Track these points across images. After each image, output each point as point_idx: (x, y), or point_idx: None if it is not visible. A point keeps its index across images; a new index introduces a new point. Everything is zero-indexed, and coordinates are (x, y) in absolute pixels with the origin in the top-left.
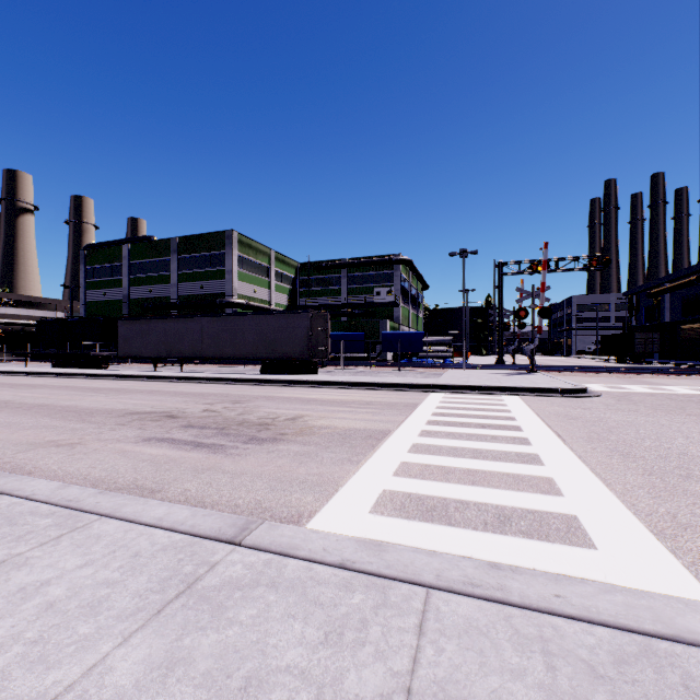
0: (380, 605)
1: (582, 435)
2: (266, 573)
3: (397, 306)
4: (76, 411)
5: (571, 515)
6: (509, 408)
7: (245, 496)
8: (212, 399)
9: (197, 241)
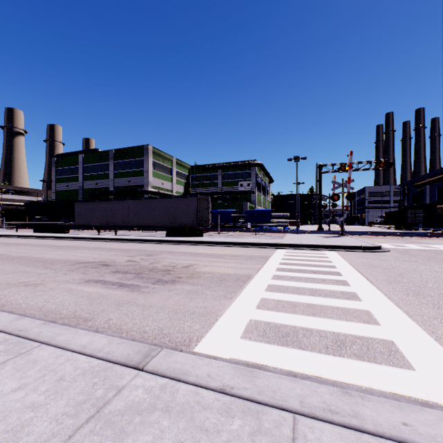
0: (255, 432)
1: (383, 279)
2: (161, 398)
3: (253, 193)
4: (43, 261)
5: (389, 341)
6: (330, 259)
7: (151, 324)
8: (134, 253)
9: (126, 151)
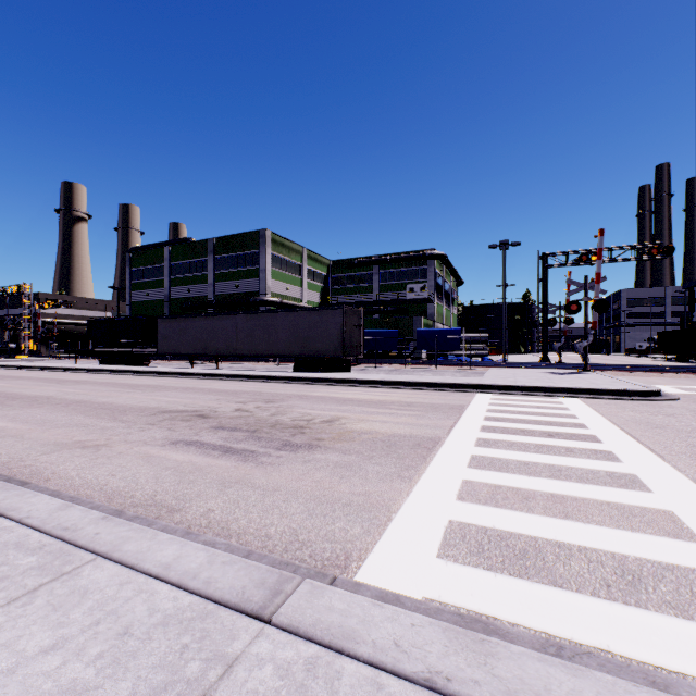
0: None
1: (682, 450)
2: (309, 690)
3: (431, 303)
4: (110, 409)
5: None
6: (573, 413)
7: (278, 522)
8: (245, 398)
9: (232, 241)
